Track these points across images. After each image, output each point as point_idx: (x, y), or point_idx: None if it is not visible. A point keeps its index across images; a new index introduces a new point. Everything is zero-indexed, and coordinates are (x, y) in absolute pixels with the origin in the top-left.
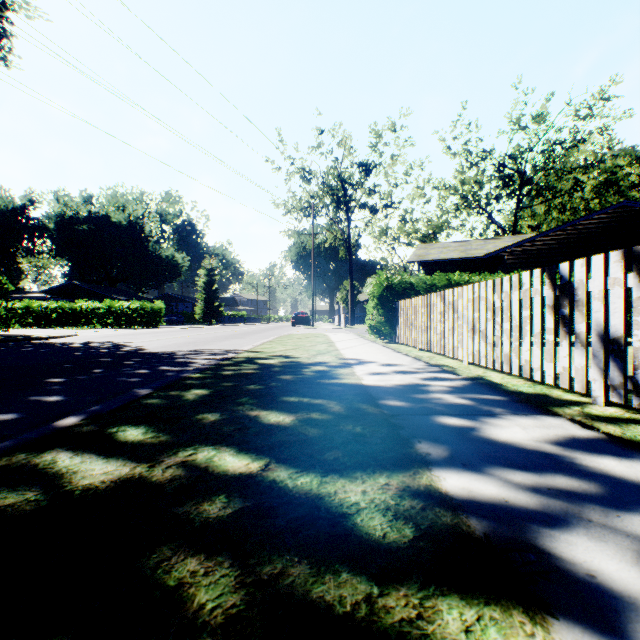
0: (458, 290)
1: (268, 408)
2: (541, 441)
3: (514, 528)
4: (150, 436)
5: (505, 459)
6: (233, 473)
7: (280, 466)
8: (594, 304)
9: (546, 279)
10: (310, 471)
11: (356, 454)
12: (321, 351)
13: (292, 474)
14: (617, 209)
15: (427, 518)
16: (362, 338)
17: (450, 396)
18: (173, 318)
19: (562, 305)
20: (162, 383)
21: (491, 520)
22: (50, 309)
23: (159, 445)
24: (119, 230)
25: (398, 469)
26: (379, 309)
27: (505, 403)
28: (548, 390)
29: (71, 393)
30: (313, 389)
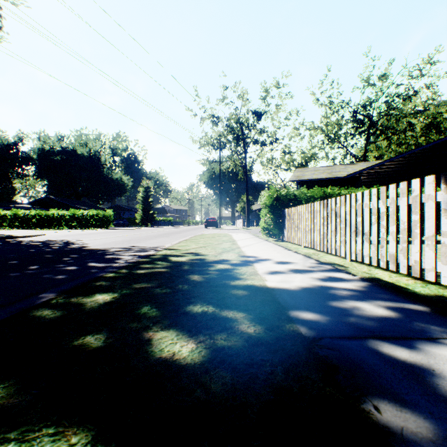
0: (341, 198)
1: (166, 325)
2: None
3: None
4: None
5: None
6: None
7: None
8: None
9: (442, 184)
10: None
11: None
12: (226, 249)
13: None
14: (446, 141)
15: None
16: (257, 237)
17: (363, 304)
18: (120, 222)
19: None
20: (72, 285)
21: None
22: (31, 215)
23: None
24: (83, 160)
25: None
26: (270, 215)
27: (431, 316)
28: (445, 291)
29: None
30: (218, 294)
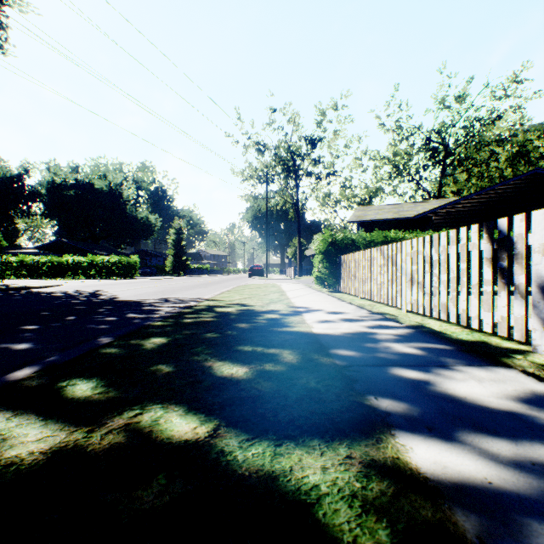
0: (397, 245)
1: (222, 358)
2: (502, 398)
3: (512, 528)
4: (99, 391)
5: (471, 421)
6: (178, 441)
7: (230, 431)
8: (534, 257)
9: (484, 234)
10: (262, 438)
11: (311, 415)
12: (274, 300)
13: (242, 442)
14: (530, 176)
15: (403, 511)
16: (309, 288)
17: (398, 345)
18: (147, 270)
19: (500, 258)
20: (125, 331)
21: (480, 514)
22: (41, 262)
23: (105, 403)
24: (101, 195)
25: (359, 435)
26: (324, 262)
27: (452, 353)
28: (486, 338)
29: (40, 340)
30: (266, 337)
